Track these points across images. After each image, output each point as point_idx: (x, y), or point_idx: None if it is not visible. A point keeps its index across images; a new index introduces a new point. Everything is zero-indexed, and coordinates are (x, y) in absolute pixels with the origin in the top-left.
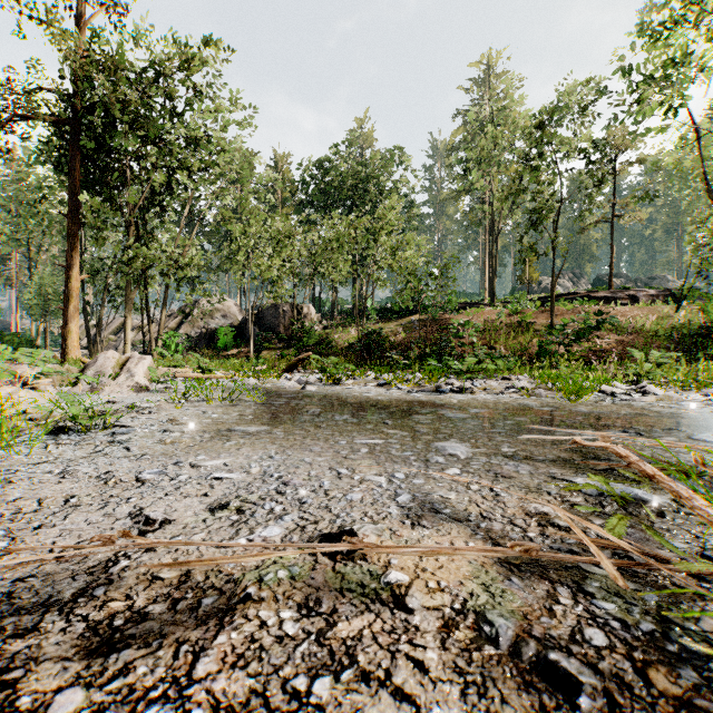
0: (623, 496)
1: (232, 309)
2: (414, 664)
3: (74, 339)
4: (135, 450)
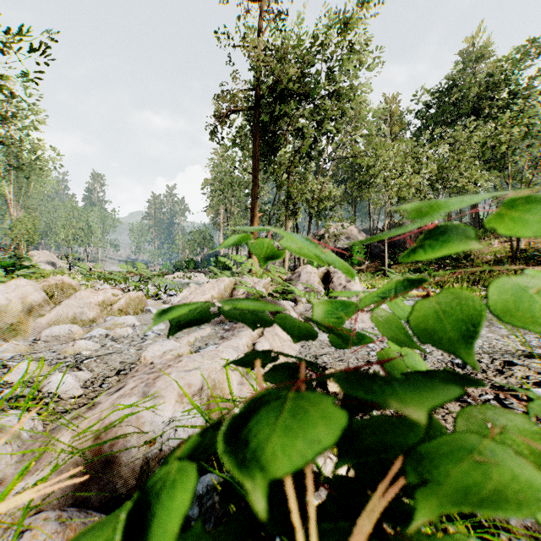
0: None
1: (353, 231)
2: None
3: (255, 258)
4: None
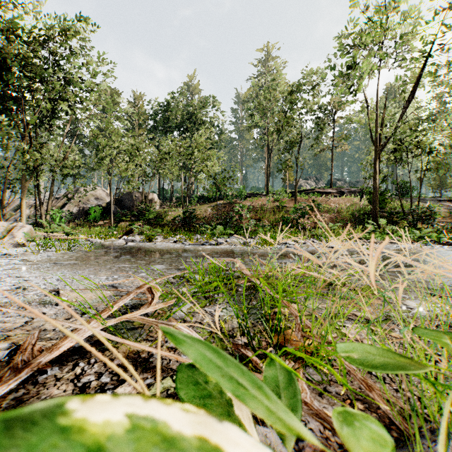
0: (184, 277)
1: (102, 194)
2: (43, 313)
3: None
4: None
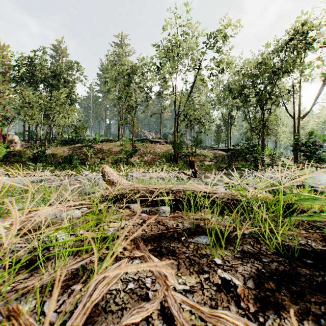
0: None
1: None
2: None
3: None
4: None
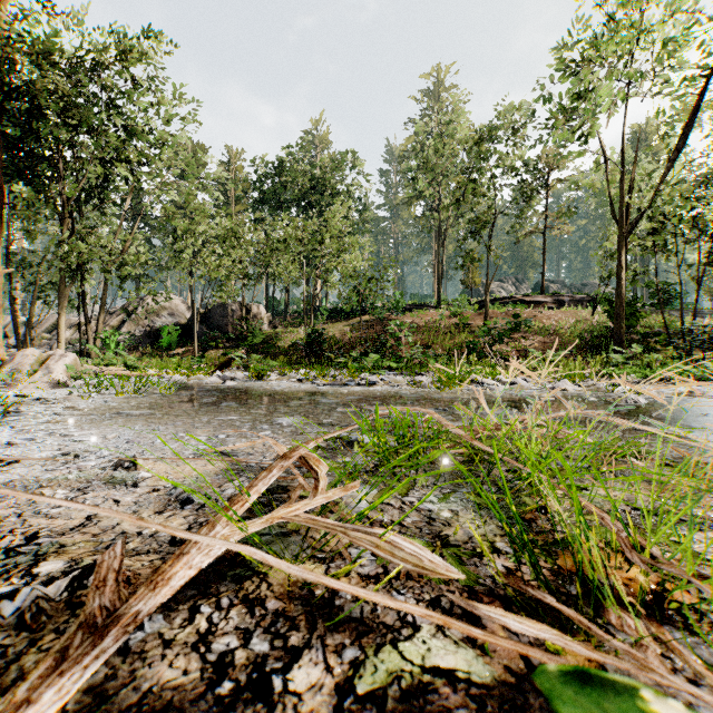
0: (342, 437)
1: (180, 307)
2: (115, 502)
3: None
4: (19, 427)
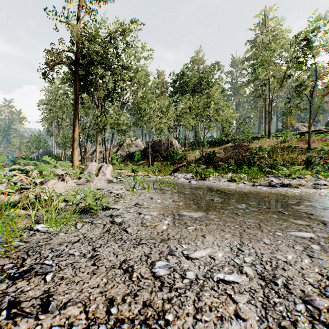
0: None
1: (139, 143)
2: None
3: (76, 157)
4: (131, 232)
